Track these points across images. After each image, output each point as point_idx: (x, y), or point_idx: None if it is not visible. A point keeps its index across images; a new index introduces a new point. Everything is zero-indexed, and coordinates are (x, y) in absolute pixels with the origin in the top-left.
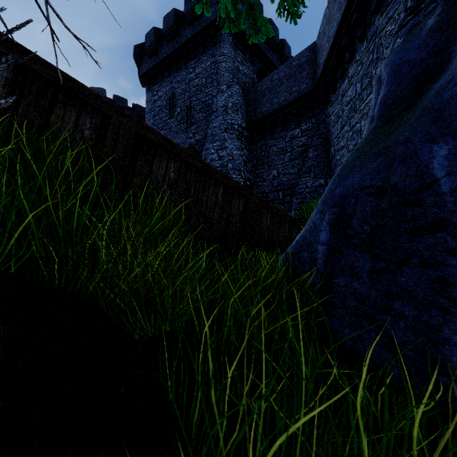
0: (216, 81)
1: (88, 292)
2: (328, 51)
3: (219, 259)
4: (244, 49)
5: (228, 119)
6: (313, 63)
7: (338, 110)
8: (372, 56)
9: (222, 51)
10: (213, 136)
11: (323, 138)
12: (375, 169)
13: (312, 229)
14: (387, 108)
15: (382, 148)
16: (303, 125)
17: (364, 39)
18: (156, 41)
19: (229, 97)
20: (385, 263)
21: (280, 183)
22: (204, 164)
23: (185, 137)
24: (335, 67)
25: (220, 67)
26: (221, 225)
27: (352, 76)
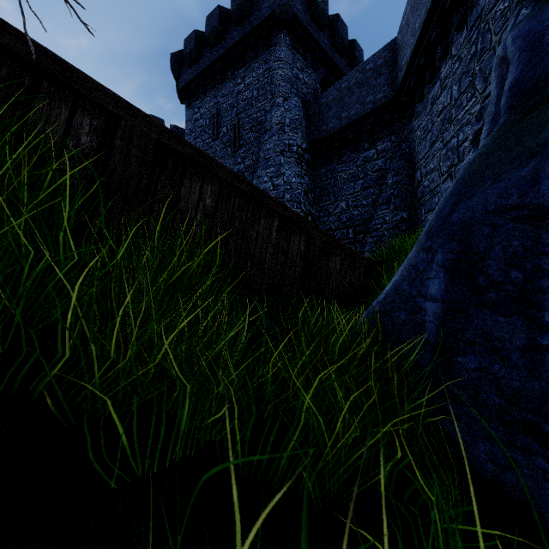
0: (269, 93)
1: (38, 388)
2: (413, 47)
3: (273, 318)
4: (305, 53)
5: (285, 139)
6: (392, 66)
7: (426, 123)
8: (475, 48)
9: (277, 56)
10: (266, 161)
11: (406, 160)
12: (528, 178)
13: (412, 276)
14: (523, 95)
15: (534, 145)
16: (379, 144)
17: (463, 27)
18: (198, 46)
19: (286, 112)
20: None
21: (351, 218)
22: (253, 188)
23: (232, 163)
24: (423, 67)
25: (275, 75)
26: (275, 270)
27: (446, 76)
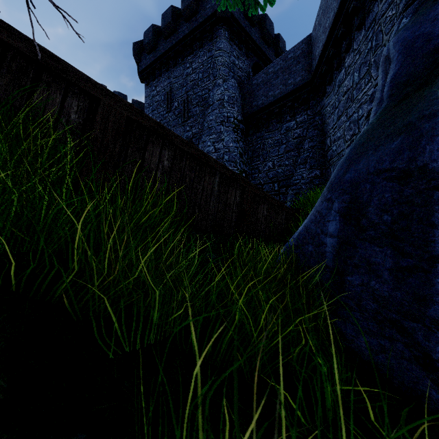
0: (212, 75)
1: (55, 295)
2: (324, 41)
3: (215, 251)
4: (240, 44)
5: (224, 112)
6: (308, 56)
7: (334, 101)
8: (371, 44)
9: (218, 46)
10: (209, 129)
11: (319, 130)
12: (396, 149)
13: (318, 219)
14: (399, 87)
15: (402, 125)
16: (298, 117)
17: (362, 27)
18: (155, 37)
19: (225, 91)
20: (414, 260)
21: (276, 175)
22: (200, 152)
23: (182, 130)
24: (332, 58)
25: (216, 61)
26: (217, 215)
27: (349, 65)
